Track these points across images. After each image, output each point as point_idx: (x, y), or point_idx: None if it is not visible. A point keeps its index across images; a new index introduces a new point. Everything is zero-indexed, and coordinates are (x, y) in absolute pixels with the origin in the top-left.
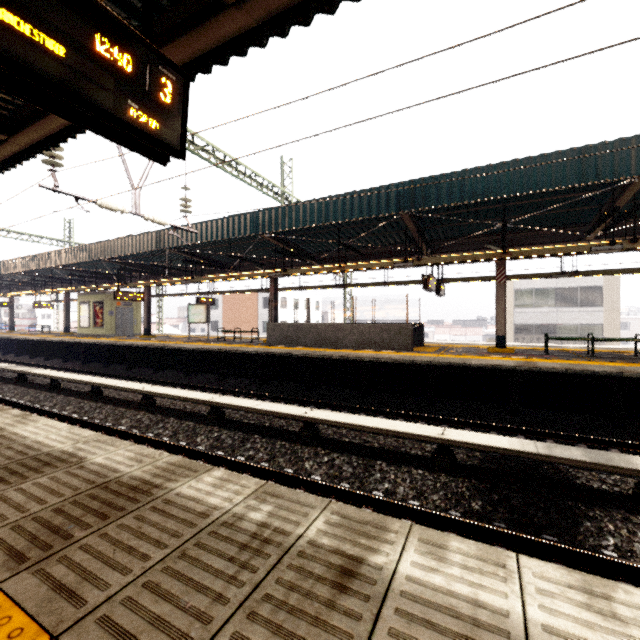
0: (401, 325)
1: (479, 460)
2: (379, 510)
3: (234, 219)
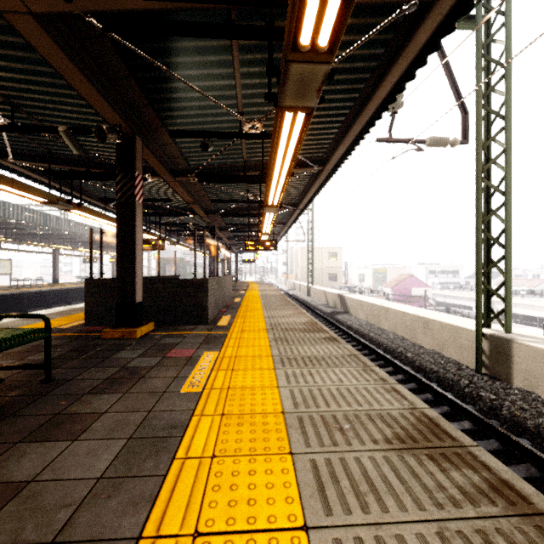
0: None
1: None
2: None
3: None
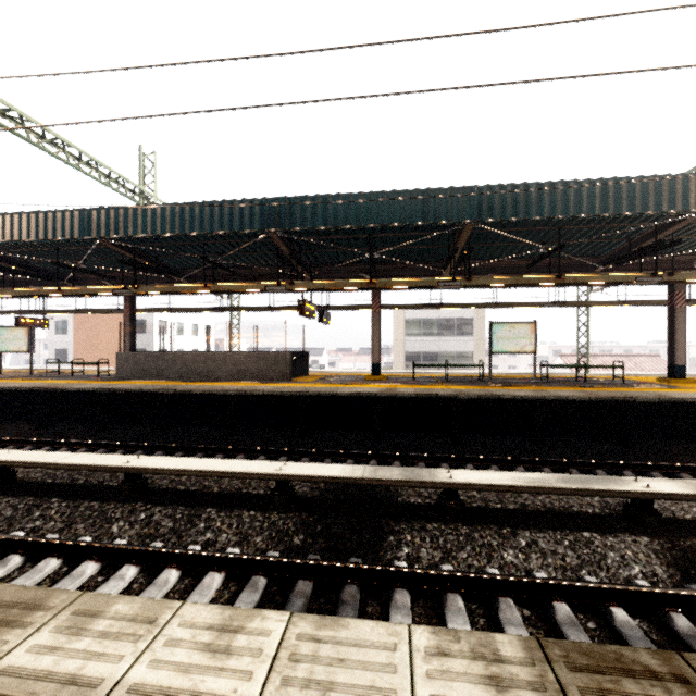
0: (279, 354)
1: (321, 491)
2: (187, 567)
3: (55, 215)
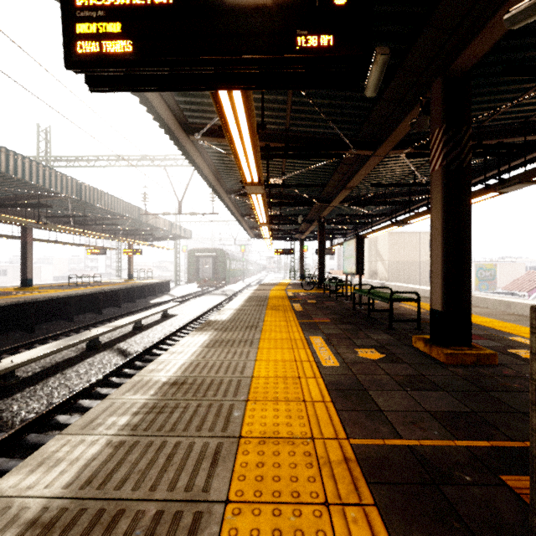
0: None
1: None
2: None
3: None
